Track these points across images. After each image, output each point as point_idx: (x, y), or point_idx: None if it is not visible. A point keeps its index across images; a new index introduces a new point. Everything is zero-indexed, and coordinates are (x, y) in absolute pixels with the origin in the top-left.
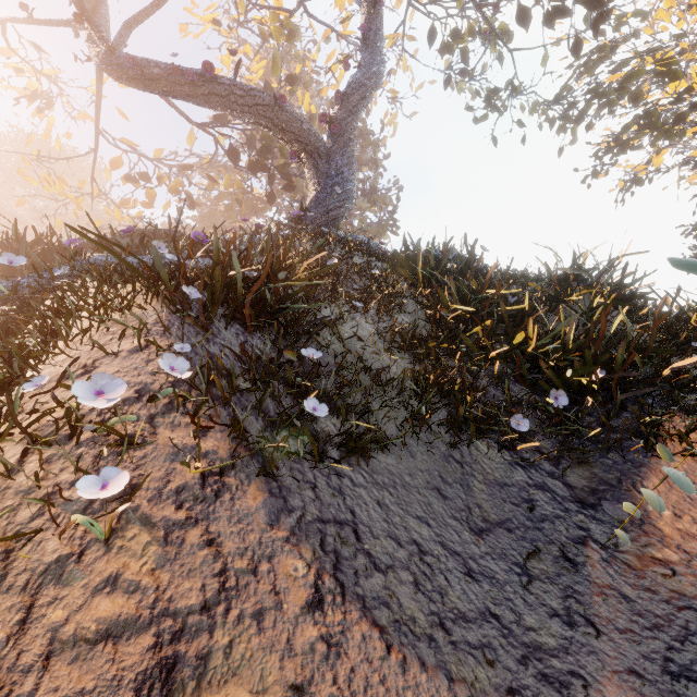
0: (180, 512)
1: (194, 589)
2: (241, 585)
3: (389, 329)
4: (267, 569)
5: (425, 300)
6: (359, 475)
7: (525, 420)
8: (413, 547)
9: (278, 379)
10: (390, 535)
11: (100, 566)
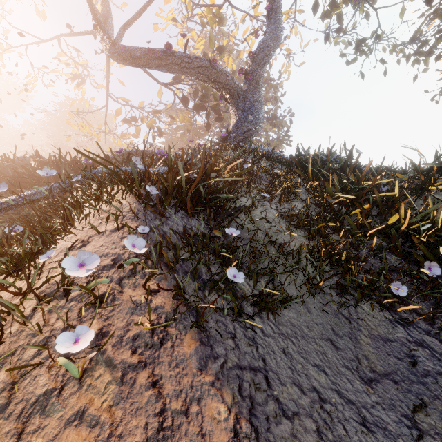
0: (134, 356)
1: (139, 427)
2: (175, 425)
3: (289, 213)
4: (196, 410)
5: (314, 190)
6: (268, 326)
7: (403, 287)
8: (313, 394)
9: (208, 251)
10: (294, 382)
11: (73, 401)
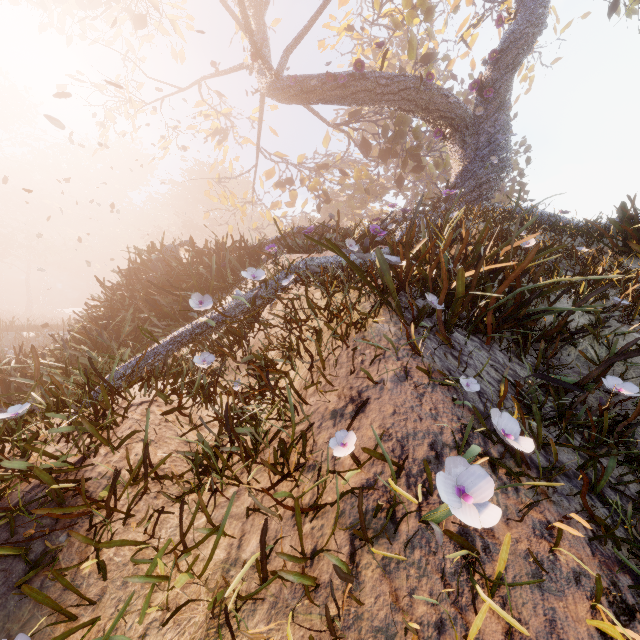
0: None
1: None
2: None
3: None
4: None
5: None
6: None
7: None
8: None
9: (595, 430)
10: None
11: None
